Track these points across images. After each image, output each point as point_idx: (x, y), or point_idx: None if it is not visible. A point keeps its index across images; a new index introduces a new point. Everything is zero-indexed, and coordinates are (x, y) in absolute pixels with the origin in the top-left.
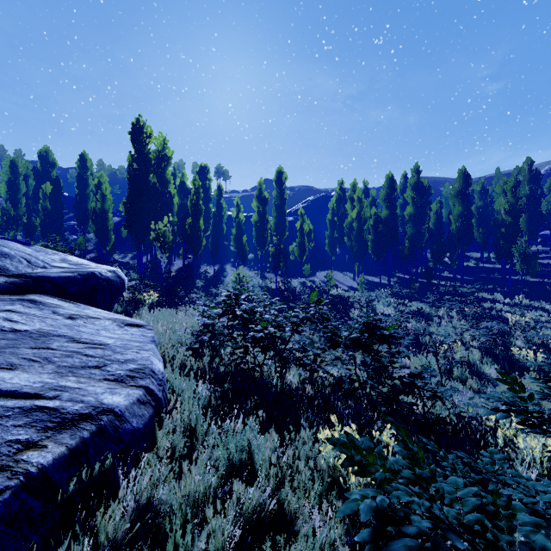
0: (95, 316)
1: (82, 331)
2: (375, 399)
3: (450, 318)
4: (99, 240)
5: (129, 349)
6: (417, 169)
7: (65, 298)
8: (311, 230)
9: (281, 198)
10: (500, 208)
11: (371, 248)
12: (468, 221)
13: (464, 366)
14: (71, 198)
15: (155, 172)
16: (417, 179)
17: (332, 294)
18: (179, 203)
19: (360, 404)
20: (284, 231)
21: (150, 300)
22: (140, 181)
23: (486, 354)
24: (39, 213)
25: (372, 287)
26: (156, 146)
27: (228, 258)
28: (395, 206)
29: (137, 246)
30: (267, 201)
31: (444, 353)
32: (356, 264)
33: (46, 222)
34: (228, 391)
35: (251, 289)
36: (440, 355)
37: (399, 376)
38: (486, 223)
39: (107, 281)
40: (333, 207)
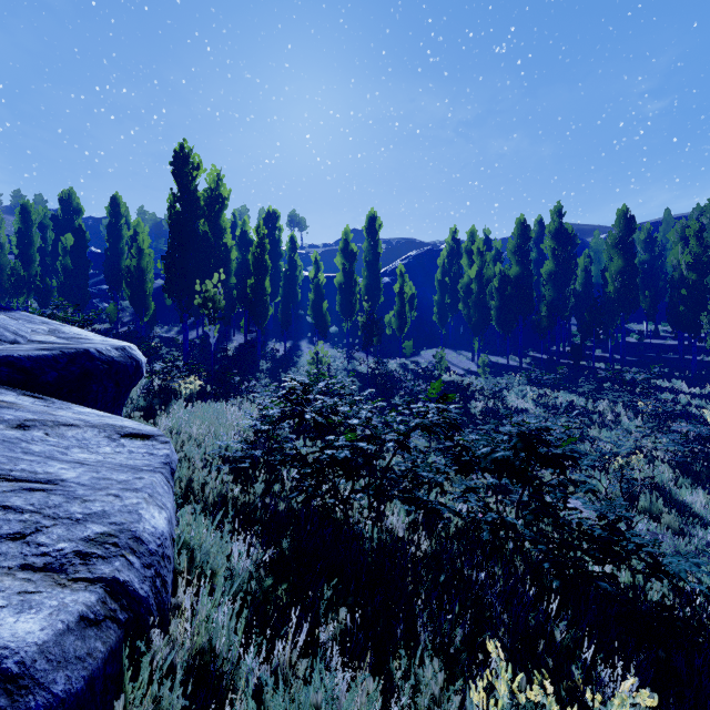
0: (71, 421)
1: (32, 452)
2: (536, 560)
3: (616, 416)
4: (134, 309)
5: (103, 488)
6: (560, 210)
7: (35, 390)
8: (413, 294)
9: (373, 252)
10: (680, 261)
11: (495, 318)
12: (632, 280)
13: (650, 490)
14: (103, 255)
15: (206, 218)
16: (560, 224)
17: (444, 379)
18: (239, 260)
19: (515, 574)
20: (378, 295)
21: (188, 389)
22: (185, 228)
23: (681, 471)
24: (59, 274)
25: (497, 371)
26: (207, 183)
27: (304, 332)
28: (529, 260)
29: (181, 316)
30: (355, 255)
31: (619, 470)
32: (476, 340)
33: (66, 285)
34: (289, 552)
35: (334, 373)
36: (611, 472)
37: (577, 524)
38: (654, 283)
39: (109, 362)
40: (444, 264)
